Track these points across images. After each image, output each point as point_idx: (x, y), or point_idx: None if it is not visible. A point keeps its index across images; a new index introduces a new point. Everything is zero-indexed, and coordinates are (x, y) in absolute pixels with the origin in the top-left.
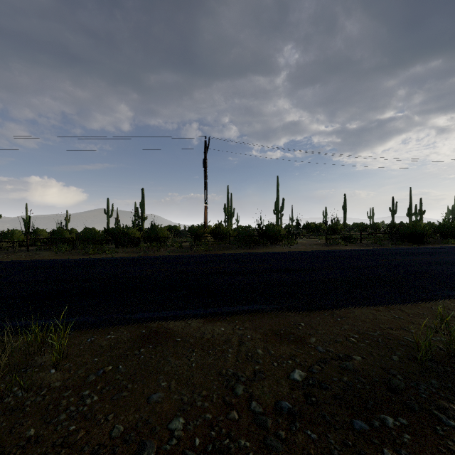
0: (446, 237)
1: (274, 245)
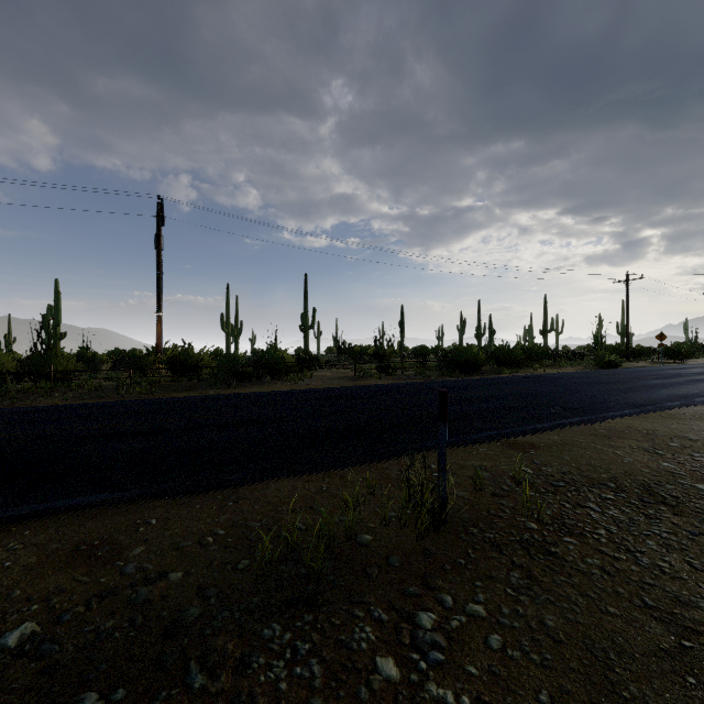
0: (503, 364)
1: (274, 381)
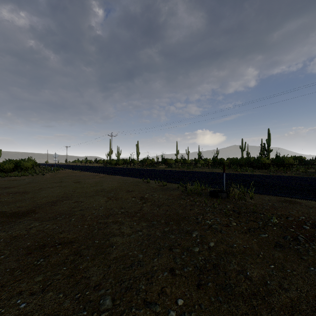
0: None
1: None
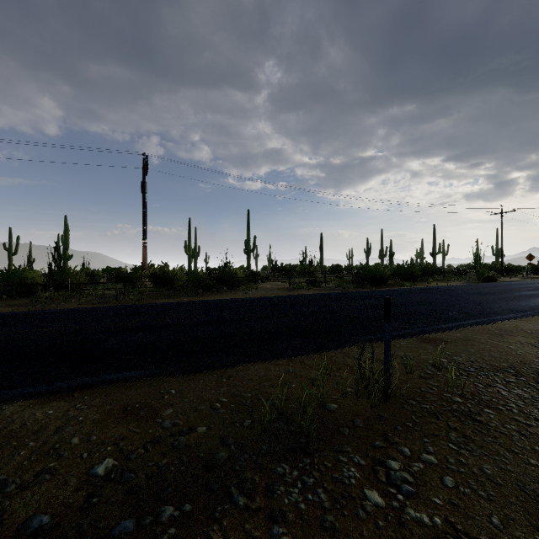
0: (404, 279)
1: (229, 291)
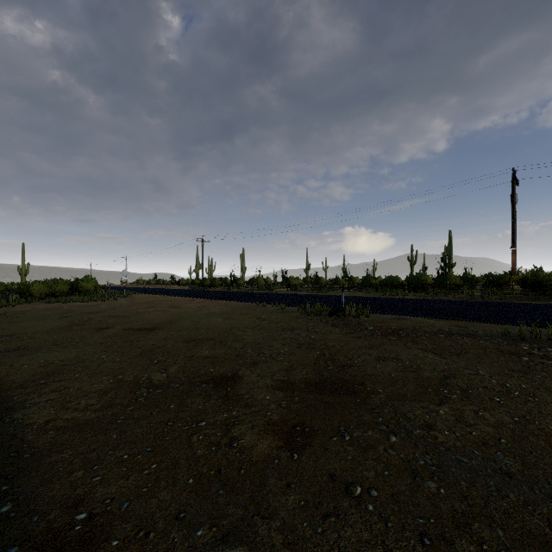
0: None
1: None
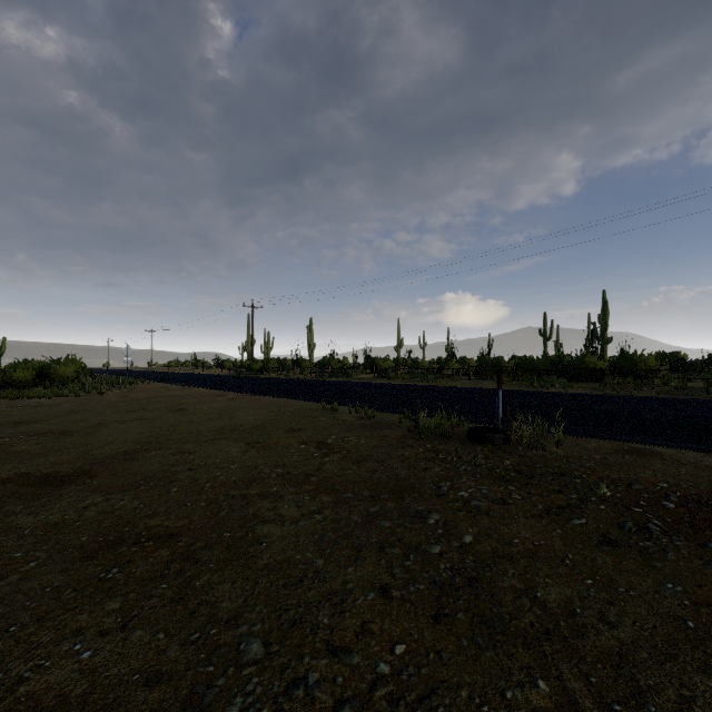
0: None
1: None
